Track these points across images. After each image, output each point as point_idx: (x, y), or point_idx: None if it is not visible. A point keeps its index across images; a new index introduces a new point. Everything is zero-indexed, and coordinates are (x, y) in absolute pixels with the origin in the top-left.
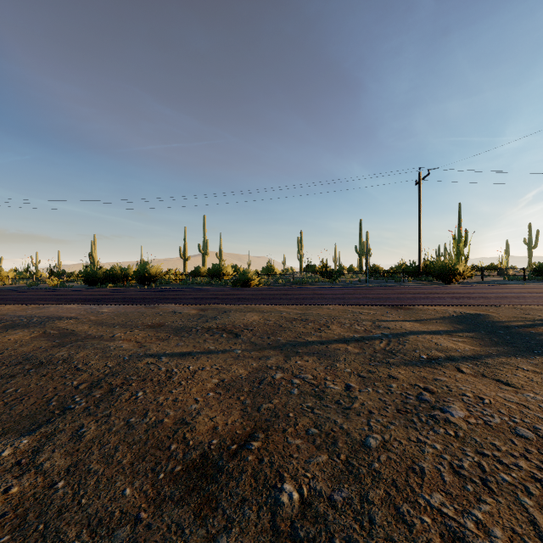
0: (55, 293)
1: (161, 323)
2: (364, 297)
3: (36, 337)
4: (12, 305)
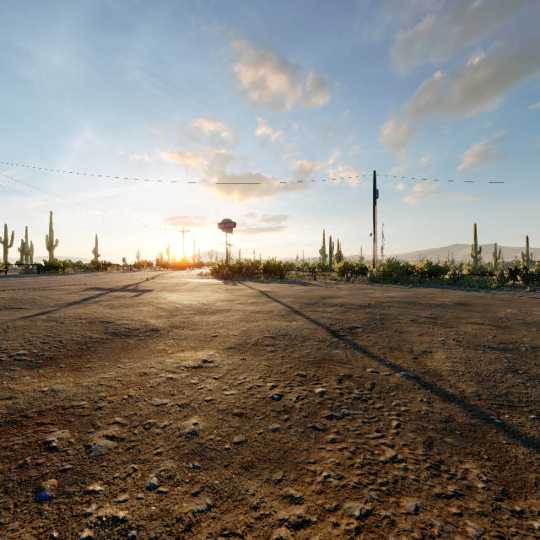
0: None
1: None
2: None
3: None
4: None
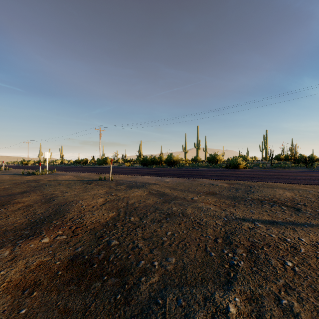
0: (133, 170)
1: (213, 192)
2: None
3: (147, 194)
4: (120, 175)
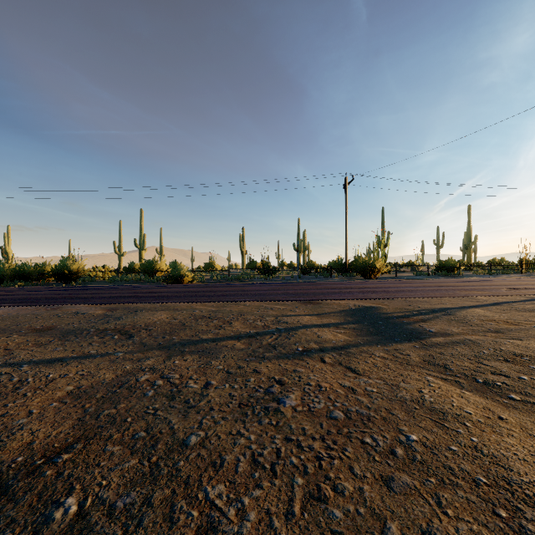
0: None
1: (52, 326)
2: (284, 293)
3: None
4: None
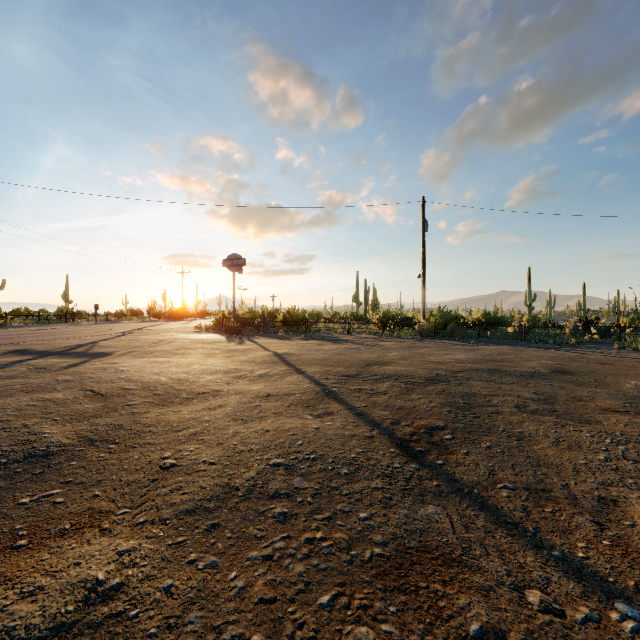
0: None
1: None
2: None
3: None
4: None
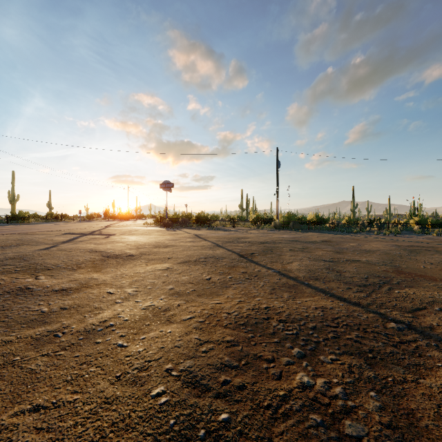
0: None
1: None
2: None
3: None
4: None
